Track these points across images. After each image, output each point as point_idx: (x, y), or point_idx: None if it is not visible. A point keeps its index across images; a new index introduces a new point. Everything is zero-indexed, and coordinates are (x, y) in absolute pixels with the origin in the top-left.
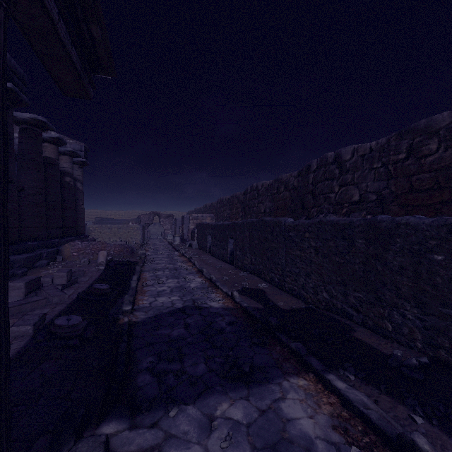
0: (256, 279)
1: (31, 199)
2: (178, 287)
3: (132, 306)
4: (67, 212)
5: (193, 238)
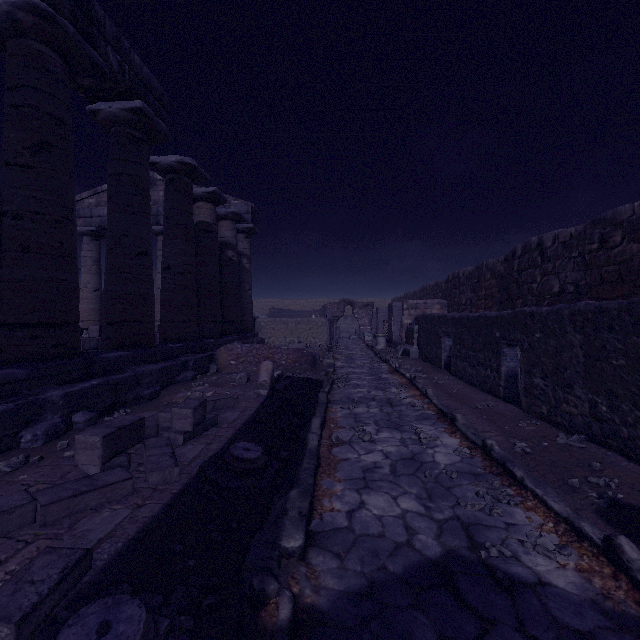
0: (626, 467)
1: (177, 281)
2: (407, 461)
3: (305, 532)
4: (229, 301)
5: (409, 340)
